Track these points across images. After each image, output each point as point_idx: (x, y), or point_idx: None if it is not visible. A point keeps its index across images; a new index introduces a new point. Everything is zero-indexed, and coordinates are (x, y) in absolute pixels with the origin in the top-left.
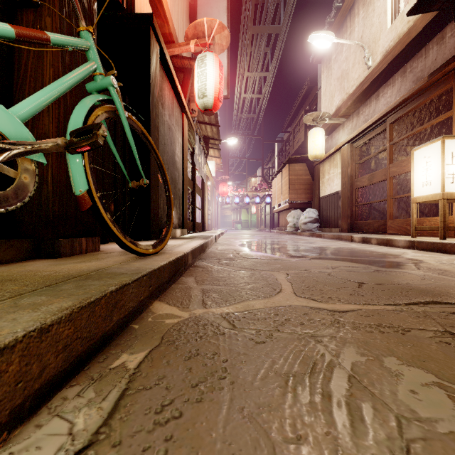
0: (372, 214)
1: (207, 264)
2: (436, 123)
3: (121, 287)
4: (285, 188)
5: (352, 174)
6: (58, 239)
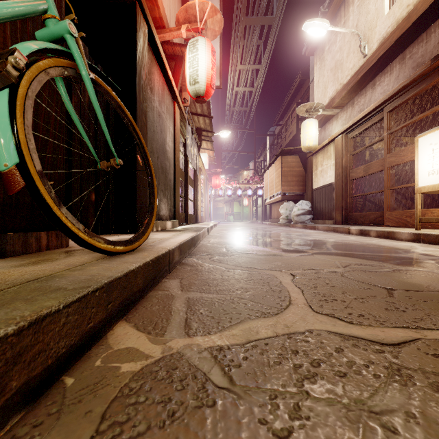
0: (366, 206)
1: (197, 260)
2: (434, 112)
3: (34, 322)
4: (277, 180)
5: (347, 165)
6: (4, 233)
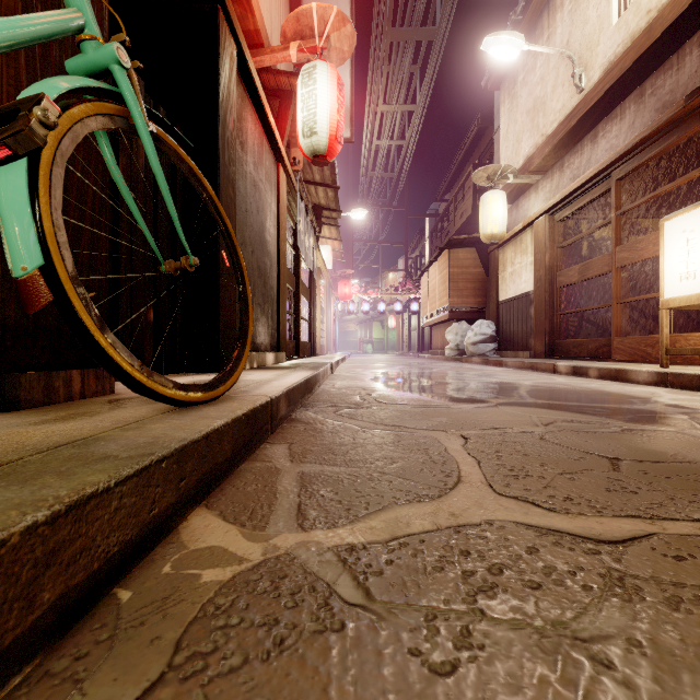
0: (583, 328)
1: (316, 415)
2: (691, 180)
3: (74, 505)
4: (442, 287)
5: (553, 264)
6: (16, 372)
